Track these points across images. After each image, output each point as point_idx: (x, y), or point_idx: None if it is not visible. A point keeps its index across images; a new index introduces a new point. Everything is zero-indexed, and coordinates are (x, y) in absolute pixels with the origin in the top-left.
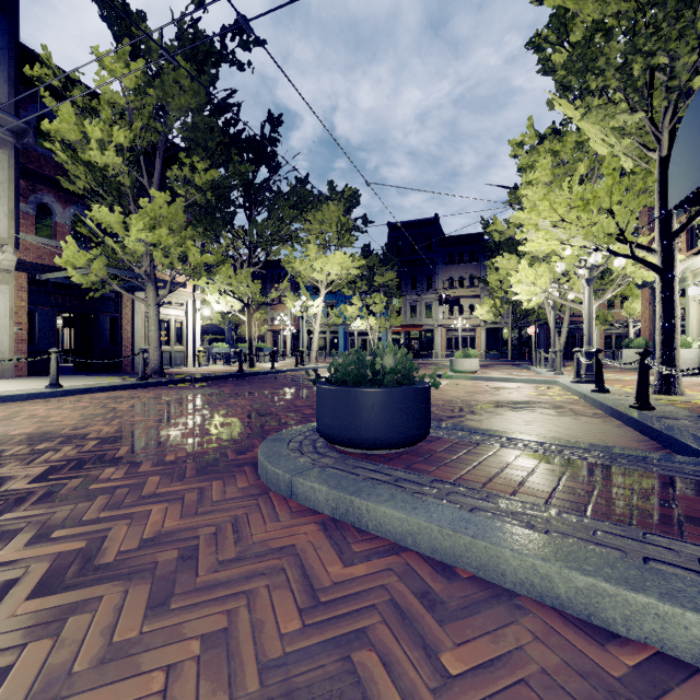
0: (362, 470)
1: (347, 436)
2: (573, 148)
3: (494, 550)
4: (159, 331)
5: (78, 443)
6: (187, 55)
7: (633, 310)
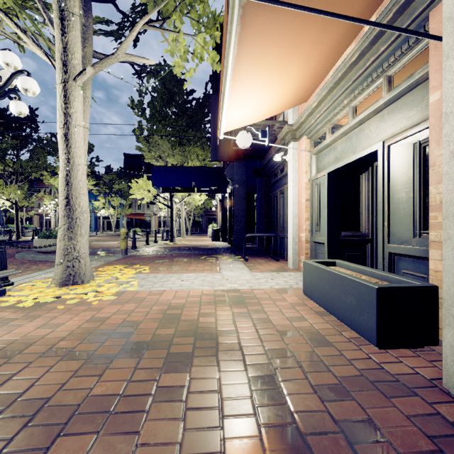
0: (41, 254)
1: (40, 249)
2: None
3: (52, 257)
4: None
5: None
6: None
7: None
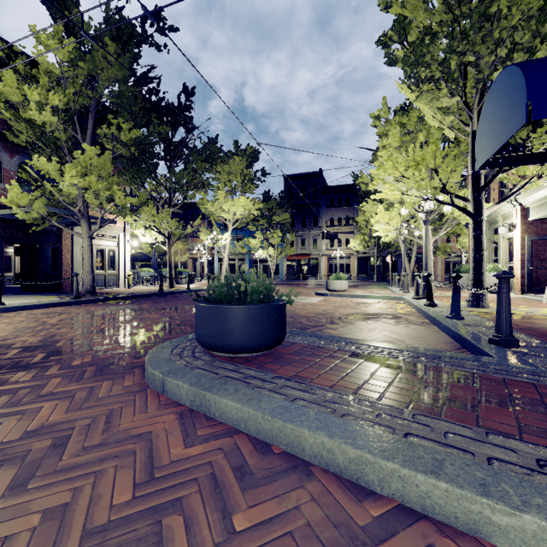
0: (223, 370)
1: (216, 343)
2: (417, 121)
3: (298, 431)
4: (91, 259)
5: (2, 352)
6: (113, 36)
7: (465, 243)
